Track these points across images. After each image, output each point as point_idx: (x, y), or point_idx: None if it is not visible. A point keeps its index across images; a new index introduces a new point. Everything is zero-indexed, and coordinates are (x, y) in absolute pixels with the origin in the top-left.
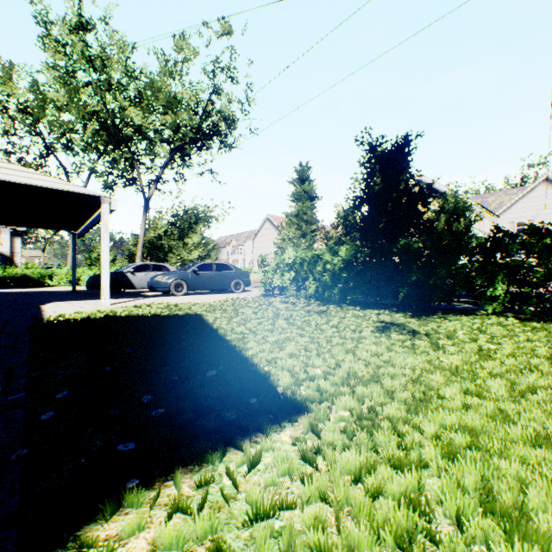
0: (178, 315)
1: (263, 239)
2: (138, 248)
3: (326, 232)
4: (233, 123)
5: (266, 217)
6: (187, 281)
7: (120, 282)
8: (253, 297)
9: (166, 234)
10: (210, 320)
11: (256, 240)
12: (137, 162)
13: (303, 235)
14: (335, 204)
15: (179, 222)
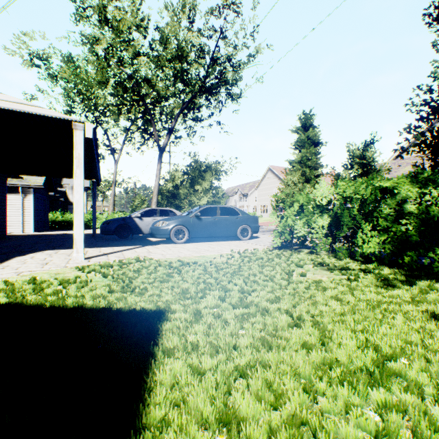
0: (114, 317)
1: (265, 187)
2: (153, 195)
3: (337, 174)
4: (239, 70)
5: (268, 168)
6: (188, 227)
7: (128, 227)
8: (265, 251)
9: (181, 184)
10: (165, 381)
11: (259, 188)
12: (153, 117)
13: (306, 181)
14: (347, 144)
15: (190, 171)
